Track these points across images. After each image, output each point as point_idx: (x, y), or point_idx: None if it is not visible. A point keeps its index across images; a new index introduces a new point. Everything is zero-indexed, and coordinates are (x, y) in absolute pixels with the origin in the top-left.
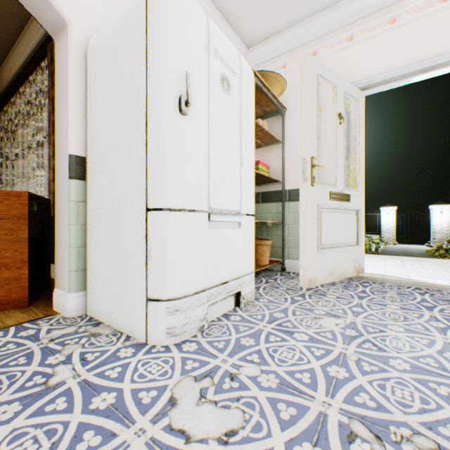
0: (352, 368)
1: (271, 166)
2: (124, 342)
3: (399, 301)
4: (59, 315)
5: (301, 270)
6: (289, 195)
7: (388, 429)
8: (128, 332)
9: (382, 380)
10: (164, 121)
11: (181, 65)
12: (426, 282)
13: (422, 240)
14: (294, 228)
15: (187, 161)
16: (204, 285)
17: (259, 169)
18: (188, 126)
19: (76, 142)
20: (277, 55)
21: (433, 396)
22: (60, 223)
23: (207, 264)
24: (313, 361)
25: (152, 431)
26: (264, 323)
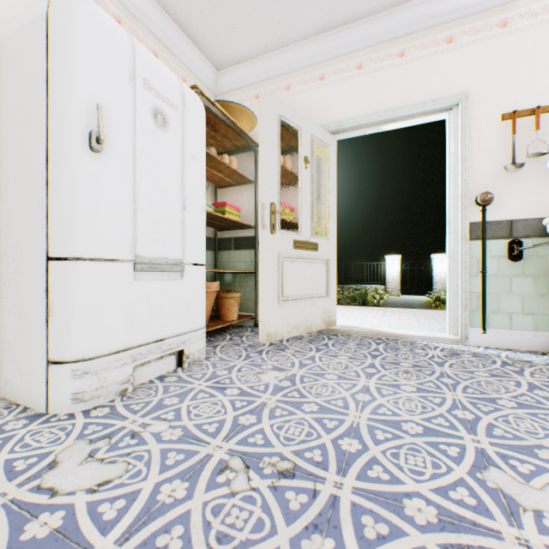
0: (264, 414)
1: (244, 208)
2: (17, 415)
3: (352, 351)
4: None
5: (260, 324)
6: None
7: (261, 459)
8: (27, 403)
9: (285, 421)
10: (70, 158)
11: (92, 95)
12: (387, 332)
13: (426, 290)
14: None
15: (102, 204)
16: (129, 344)
17: (226, 212)
18: (103, 165)
19: None
20: (250, 83)
21: (319, 430)
22: None
23: (133, 319)
24: (230, 412)
25: (16, 493)
26: (201, 381)
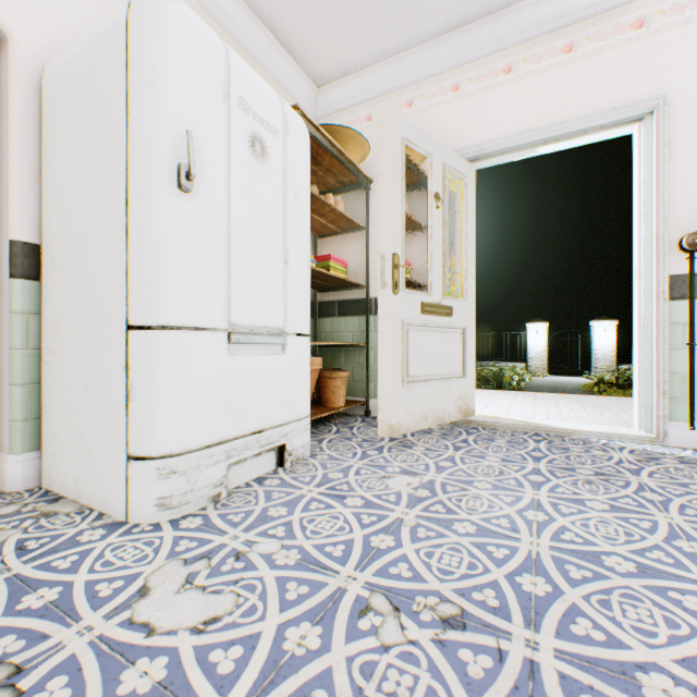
0: (404, 535)
1: (351, 262)
2: (92, 522)
3: (504, 451)
4: None
5: (379, 413)
6: (376, 305)
7: (413, 599)
8: (102, 508)
9: (434, 546)
10: (154, 200)
11: (180, 119)
12: (547, 425)
13: (583, 369)
14: None
15: (191, 258)
16: (222, 436)
17: (331, 268)
18: (192, 208)
19: (24, 221)
20: (359, 101)
21: (485, 560)
22: None
23: (227, 405)
24: (357, 530)
25: (104, 627)
26: (311, 486)
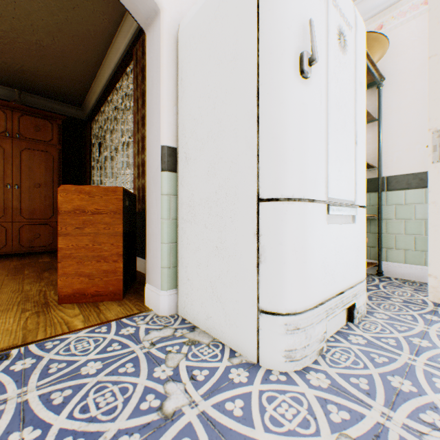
0: None
1: None
2: (230, 359)
3: None
4: (151, 312)
5: (430, 279)
6: (387, 183)
7: None
8: (230, 344)
9: None
10: (282, 87)
11: (301, 13)
12: None
13: None
14: (396, 224)
15: (307, 137)
16: (323, 296)
17: None
18: (308, 93)
19: (168, 132)
20: (370, 15)
21: None
22: (152, 217)
23: (325, 268)
24: None
25: None
26: (407, 353)
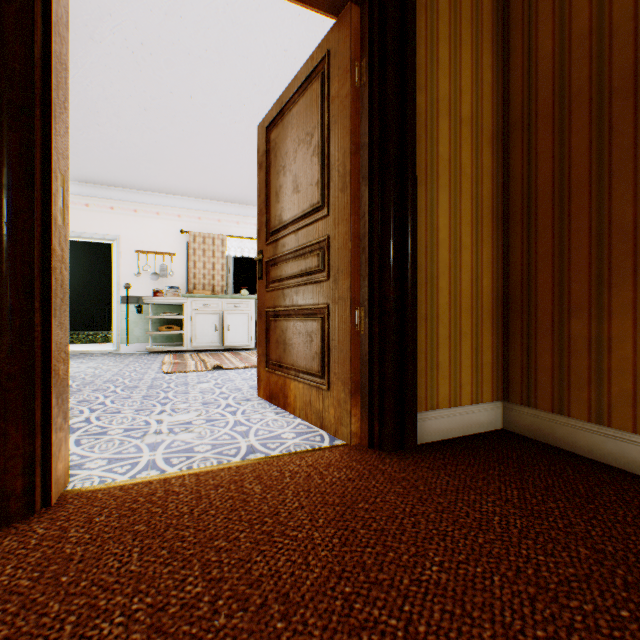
0: None
1: None
2: None
3: None
4: None
5: None
6: None
7: None
8: None
9: None
10: None
11: None
12: (80, 350)
13: None
14: None
15: None
16: None
17: None
18: None
19: None
20: None
21: None
22: None
23: None
24: None
25: None
26: None
